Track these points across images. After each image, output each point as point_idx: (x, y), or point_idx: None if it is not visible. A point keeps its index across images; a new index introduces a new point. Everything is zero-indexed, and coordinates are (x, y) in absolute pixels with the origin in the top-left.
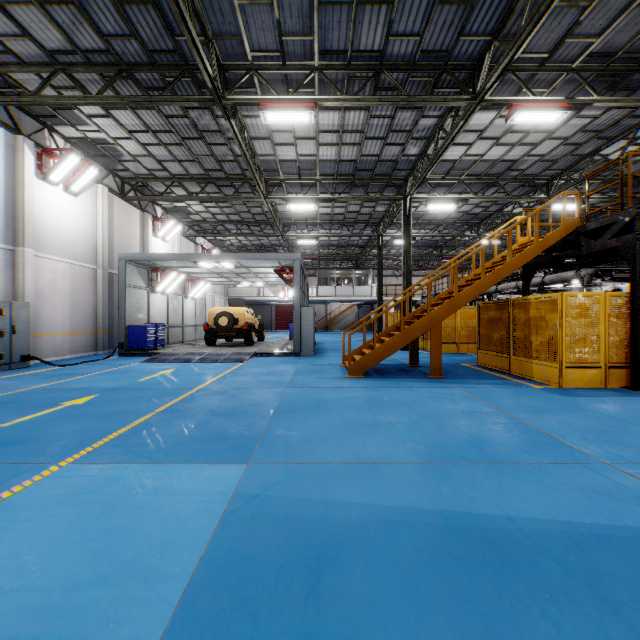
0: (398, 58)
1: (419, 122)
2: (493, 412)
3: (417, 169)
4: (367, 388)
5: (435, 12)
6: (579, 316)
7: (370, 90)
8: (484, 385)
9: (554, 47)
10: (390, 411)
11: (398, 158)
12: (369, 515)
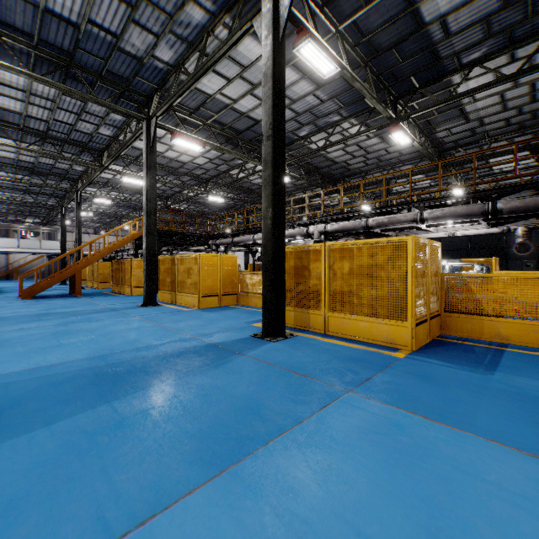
0: (57, 136)
1: (79, 159)
2: (87, 302)
3: (85, 176)
4: (32, 301)
5: (74, 131)
6: (139, 268)
7: (41, 140)
8: (99, 297)
9: (137, 156)
10: (40, 305)
11: (69, 169)
12: (18, 315)
